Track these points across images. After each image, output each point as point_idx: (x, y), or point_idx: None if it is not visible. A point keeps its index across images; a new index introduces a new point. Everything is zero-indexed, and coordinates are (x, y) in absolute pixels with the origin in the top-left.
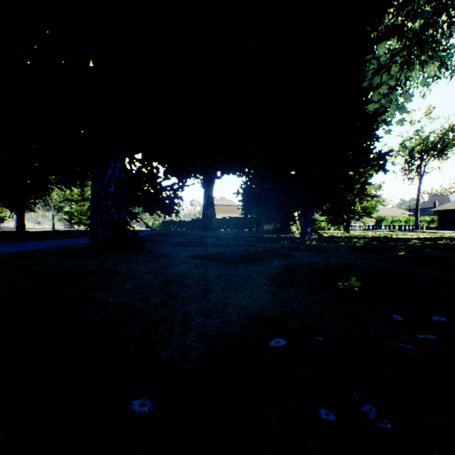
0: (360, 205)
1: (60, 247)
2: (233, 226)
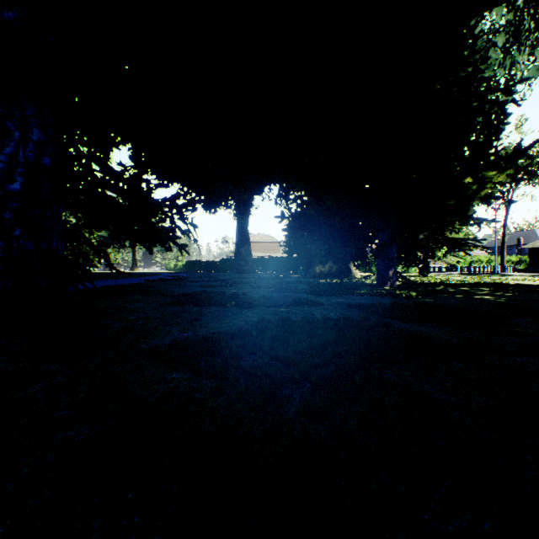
0: None
1: None
2: (274, 268)
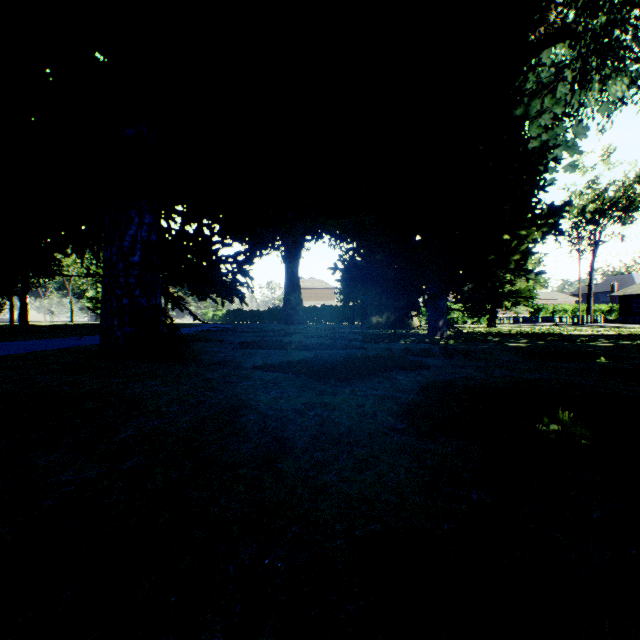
0: (511, 288)
1: (59, 349)
2: (327, 318)
